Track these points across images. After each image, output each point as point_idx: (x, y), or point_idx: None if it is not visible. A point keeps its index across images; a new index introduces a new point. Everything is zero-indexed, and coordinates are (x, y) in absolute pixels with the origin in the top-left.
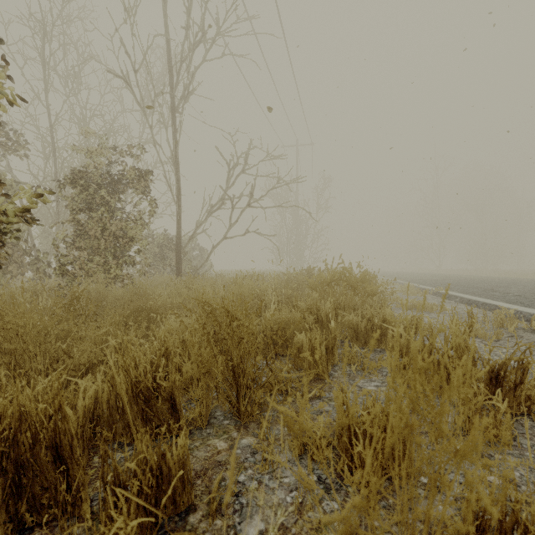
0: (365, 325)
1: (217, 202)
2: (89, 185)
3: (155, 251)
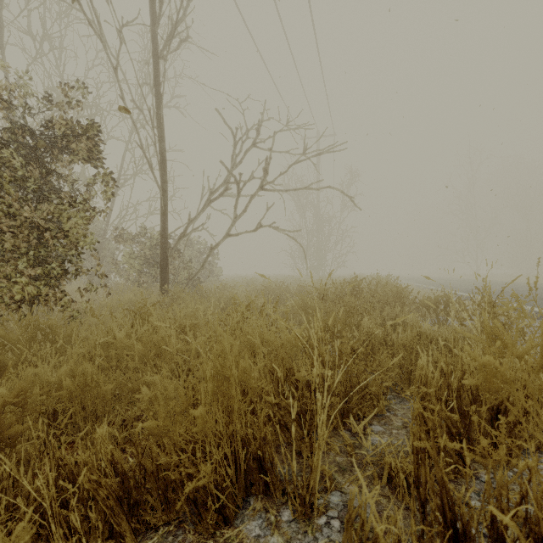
0: None
1: (219, 187)
2: None
3: (142, 254)
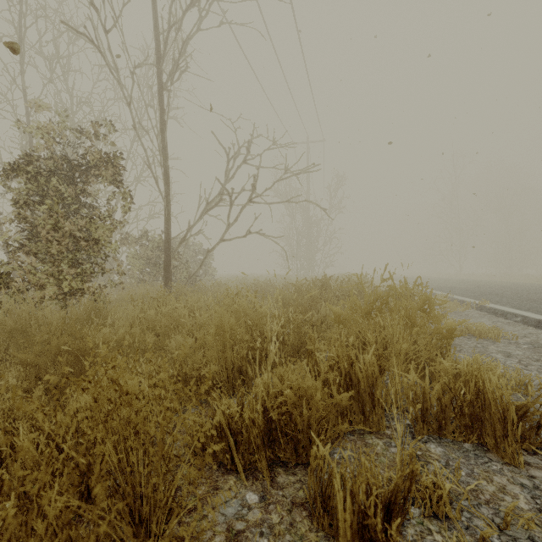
0: (439, 396)
1: (214, 198)
2: (39, 172)
3: (145, 255)
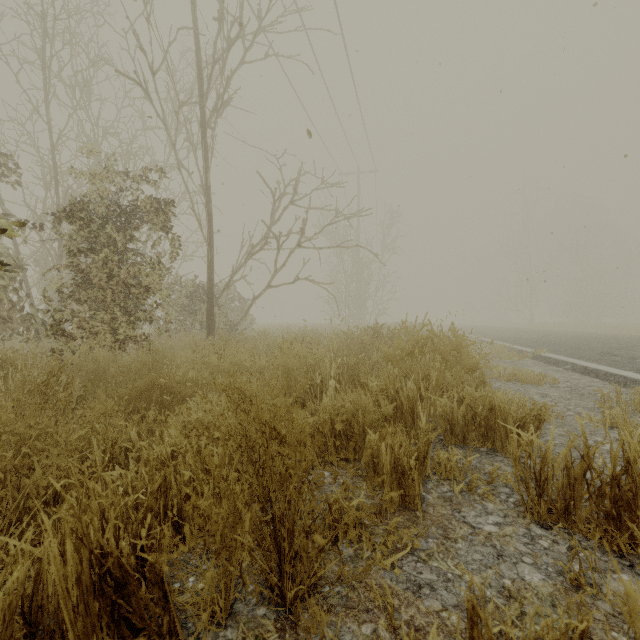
0: (464, 414)
1: (259, 242)
2: (91, 220)
3: (181, 302)
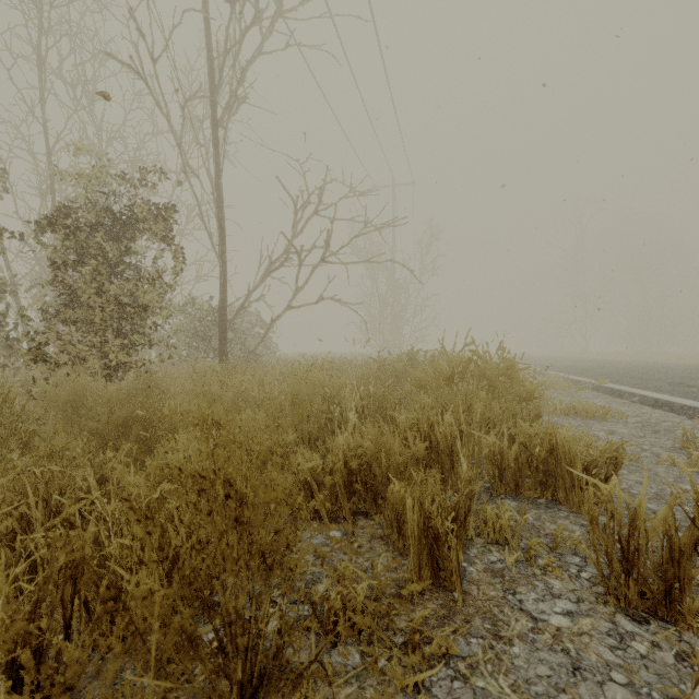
0: (516, 455)
1: (279, 257)
2: (79, 227)
3: (193, 327)
